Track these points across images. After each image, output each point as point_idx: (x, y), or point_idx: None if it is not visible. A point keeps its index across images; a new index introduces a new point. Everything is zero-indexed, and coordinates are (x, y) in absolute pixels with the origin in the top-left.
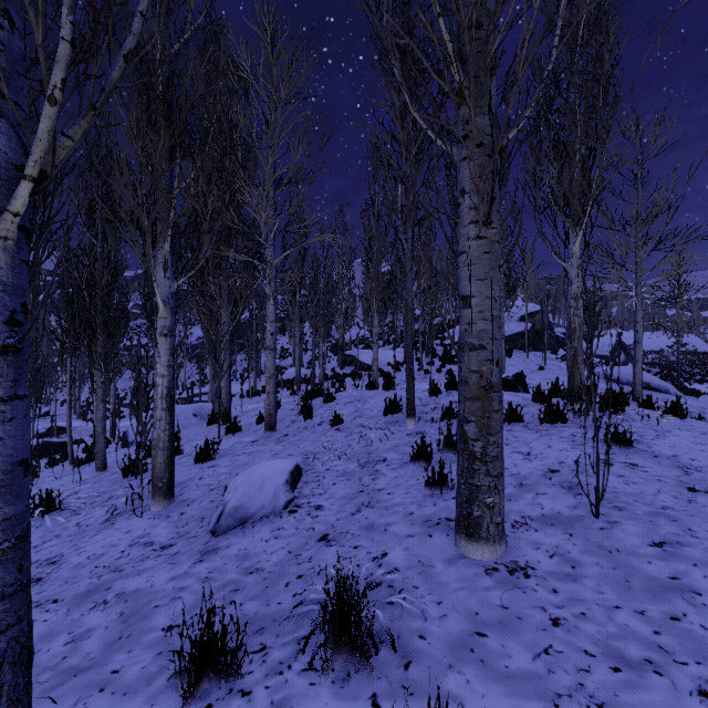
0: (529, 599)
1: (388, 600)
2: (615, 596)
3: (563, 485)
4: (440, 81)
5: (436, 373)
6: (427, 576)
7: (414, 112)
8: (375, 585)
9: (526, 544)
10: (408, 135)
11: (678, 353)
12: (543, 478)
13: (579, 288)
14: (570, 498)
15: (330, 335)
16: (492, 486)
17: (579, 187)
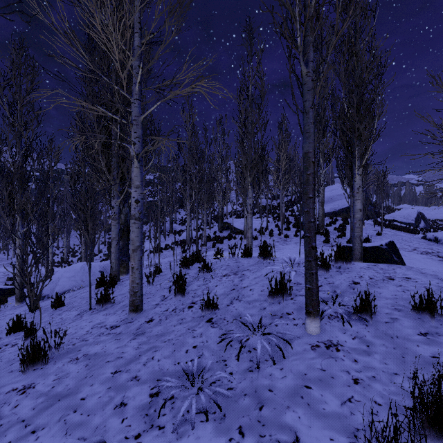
0: None
1: None
2: None
3: None
4: None
5: (293, 237)
6: None
7: None
8: None
9: None
10: None
11: None
12: None
13: None
14: None
15: (213, 209)
16: None
17: None
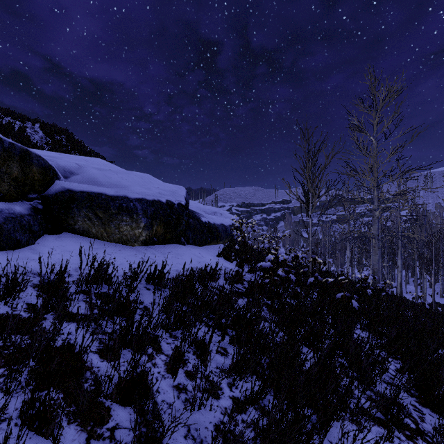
0: None
1: None
2: None
3: None
4: None
5: None
6: None
7: None
8: None
9: None
10: None
11: None
12: None
13: None
14: None
15: None
16: None
17: None
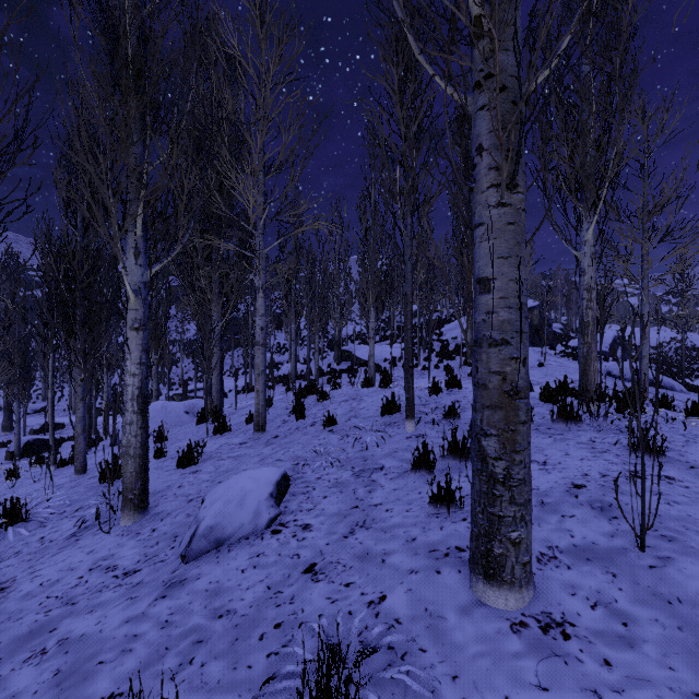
0: (574, 674)
1: (388, 675)
2: (692, 676)
3: (593, 505)
4: (453, 7)
5: (434, 369)
6: (437, 633)
7: (418, 54)
8: (371, 651)
9: (558, 588)
10: (407, 113)
11: (682, 349)
12: (568, 495)
13: (592, 278)
14: (604, 523)
15: (326, 331)
16: (518, 516)
17: (593, 168)
